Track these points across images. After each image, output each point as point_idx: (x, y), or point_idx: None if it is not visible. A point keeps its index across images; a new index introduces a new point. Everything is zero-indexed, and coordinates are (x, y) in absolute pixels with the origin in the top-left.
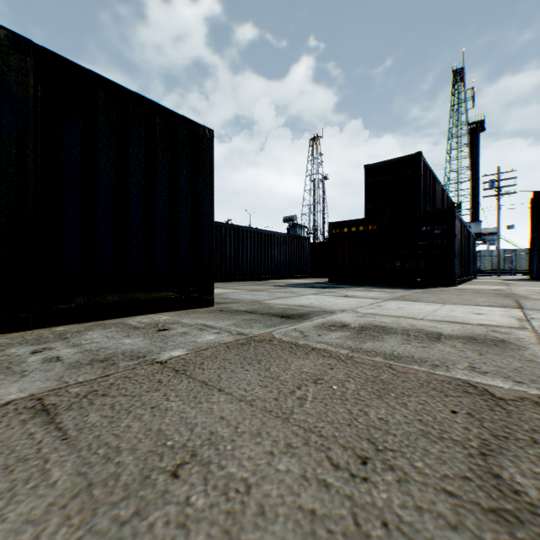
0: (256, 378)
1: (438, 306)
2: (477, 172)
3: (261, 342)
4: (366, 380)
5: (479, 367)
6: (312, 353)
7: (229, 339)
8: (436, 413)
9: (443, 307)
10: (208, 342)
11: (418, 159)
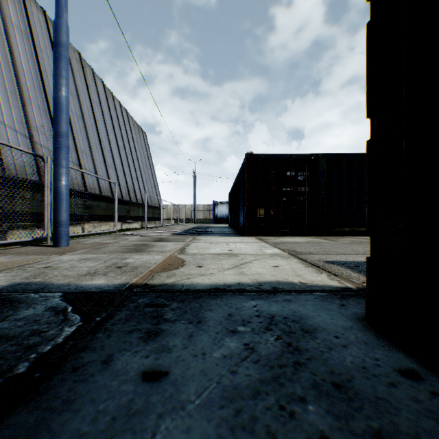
0: None
1: None
2: None
3: None
4: None
5: None
6: None
7: None
8: None
9: None
10: None
11: None
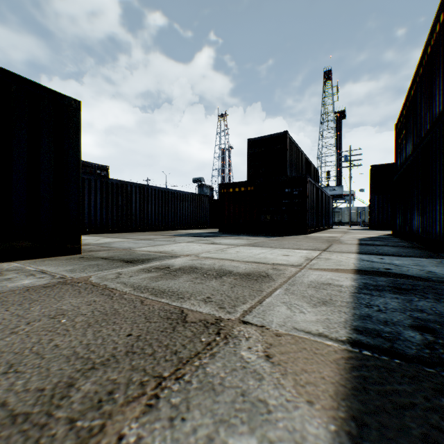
0: (4, 317)
1: (268, 250)
2: (340, 149)
3: (68, 284)
4: (102, 313)
5: (214, 297)
6: (97, 292)
7: (41, 283)
8: (113, 337)
9: (270, 251)
10: (17, 286)
11: (285, 136)
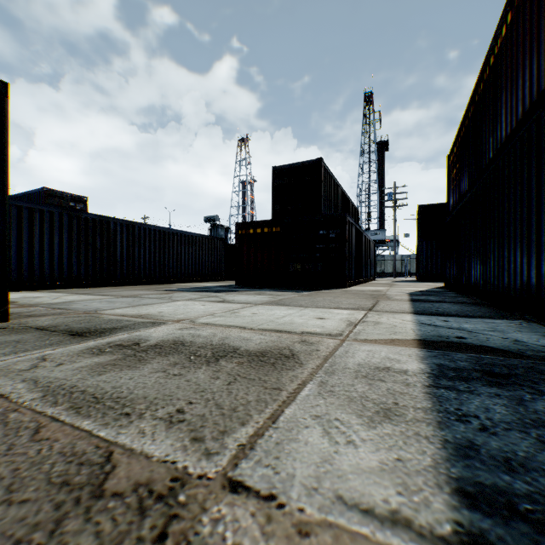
0: None
1: (296, 311)
2: (383, 186)
3: None
4: None
5: (190, 410)
6: None
7: None
8: None
9: (299, 312)
10: None
11: (319, 164)
